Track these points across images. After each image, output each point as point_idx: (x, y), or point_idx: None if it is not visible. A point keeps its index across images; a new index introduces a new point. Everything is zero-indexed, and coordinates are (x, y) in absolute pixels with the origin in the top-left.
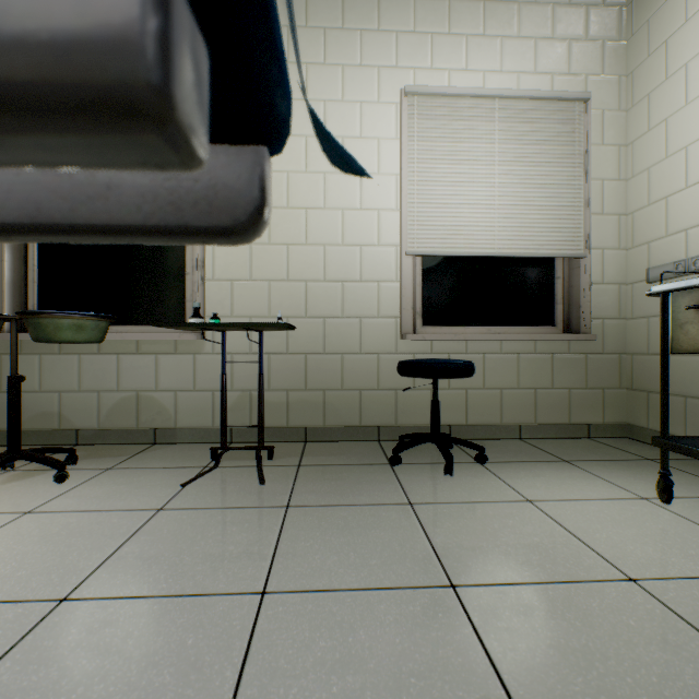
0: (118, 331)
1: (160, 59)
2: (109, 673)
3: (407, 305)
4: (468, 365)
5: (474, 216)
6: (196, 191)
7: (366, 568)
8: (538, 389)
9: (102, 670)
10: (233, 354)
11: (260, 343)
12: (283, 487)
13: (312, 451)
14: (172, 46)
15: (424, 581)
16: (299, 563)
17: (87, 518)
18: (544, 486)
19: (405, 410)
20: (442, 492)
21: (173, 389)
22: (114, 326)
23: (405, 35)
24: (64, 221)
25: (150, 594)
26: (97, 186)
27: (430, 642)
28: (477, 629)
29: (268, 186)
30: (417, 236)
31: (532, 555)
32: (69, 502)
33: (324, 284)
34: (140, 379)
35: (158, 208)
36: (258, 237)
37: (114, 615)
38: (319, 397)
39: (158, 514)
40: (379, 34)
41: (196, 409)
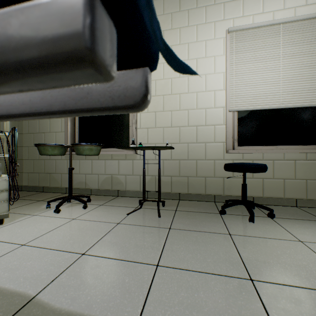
0: (105, 150)
1: (89, 36)
2: (97, 286)
3: (229, 136)
4: (263, 166)
5: (267, 88)
6: (119, 91)
7: (205, 262)
8: (308, 180)
9: (94, 284)
10: (148, 160)
11: (159, 155)
12: (168, 219)
13: (182, 204)
14: (95, 29)
15: (235, 274)
16: (173, 254)
17: (93, 223)
18: (311, 234)
19: (228, 187)
20: (247, 230)
21: (124, 174)
22: (103, 148)
23: (228, 3)
24: (73, 108)
25: (113, 257)
26: (84, 93)
27: (237, 306)
28: (265, 305)
29: (149, 85)
30: (235, 101)
31: (301, 271)
32: (87, 217)
33: (188, 128)
34: (112, 170)
35: (105, 99)
36: (145, 108)
37: (99, 263)
38: (185, 179)
39: (117, 225)
40: (214, 6)
41: (133, 182)
